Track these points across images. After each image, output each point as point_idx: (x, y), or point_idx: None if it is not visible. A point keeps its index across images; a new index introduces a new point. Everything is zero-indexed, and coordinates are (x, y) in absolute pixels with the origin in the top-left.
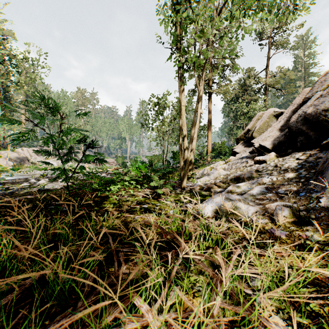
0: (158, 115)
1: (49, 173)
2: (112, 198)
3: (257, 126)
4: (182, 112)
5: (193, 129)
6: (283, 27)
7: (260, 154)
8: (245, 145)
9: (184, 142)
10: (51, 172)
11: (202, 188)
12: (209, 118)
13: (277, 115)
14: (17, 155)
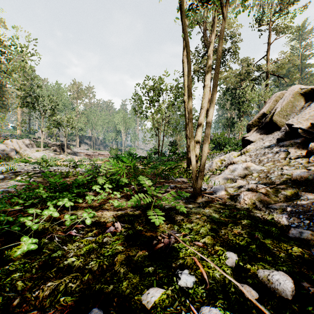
0: (153, 101)
1: (28, 166)
2: (16, 252)
3: (278, 108)
4: (185, 85)
5: (216, 90)
6: (286, 10)
7: (312, 139)
8: (262, 132)
9: (187, 125)
10: (32, 165)
11: (231, 196)
12: (208, 107)
13: (305, 93)
14: (4, 147)
